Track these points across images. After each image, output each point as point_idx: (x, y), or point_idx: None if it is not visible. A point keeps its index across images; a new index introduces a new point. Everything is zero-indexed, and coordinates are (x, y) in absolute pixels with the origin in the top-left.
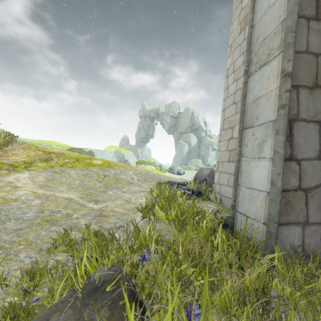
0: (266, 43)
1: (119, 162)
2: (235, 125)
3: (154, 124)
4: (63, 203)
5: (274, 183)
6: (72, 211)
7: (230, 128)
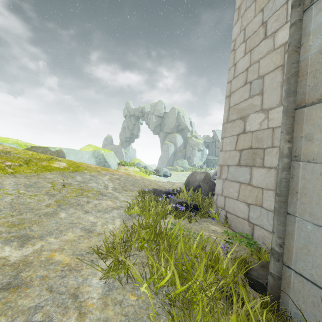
0: None
1: (97, 163)
2: (250, 113)
3: (139, 124)
4: None
5: None
6: None
7: (240, 119)
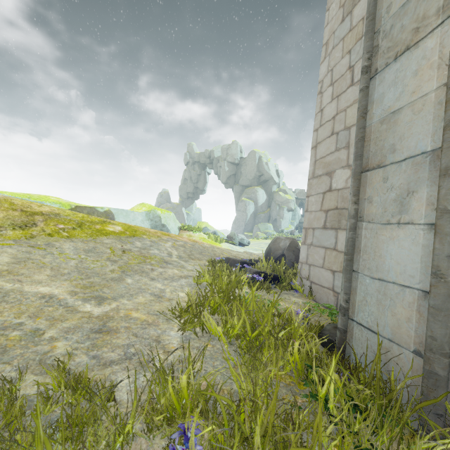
0: (410, 10)
1: (152, 228)
2: (336, 168)
3: (206, 174)
4: (34, 307)
5: (441, 274)
6: (46, 324)
7: (326, 175)
